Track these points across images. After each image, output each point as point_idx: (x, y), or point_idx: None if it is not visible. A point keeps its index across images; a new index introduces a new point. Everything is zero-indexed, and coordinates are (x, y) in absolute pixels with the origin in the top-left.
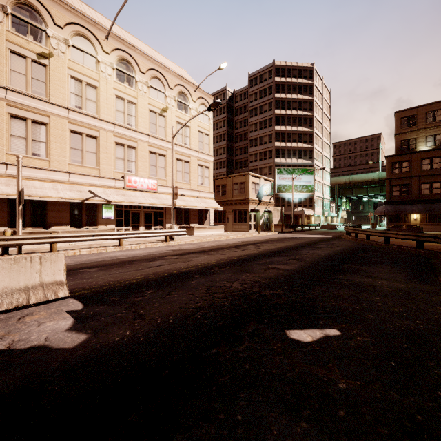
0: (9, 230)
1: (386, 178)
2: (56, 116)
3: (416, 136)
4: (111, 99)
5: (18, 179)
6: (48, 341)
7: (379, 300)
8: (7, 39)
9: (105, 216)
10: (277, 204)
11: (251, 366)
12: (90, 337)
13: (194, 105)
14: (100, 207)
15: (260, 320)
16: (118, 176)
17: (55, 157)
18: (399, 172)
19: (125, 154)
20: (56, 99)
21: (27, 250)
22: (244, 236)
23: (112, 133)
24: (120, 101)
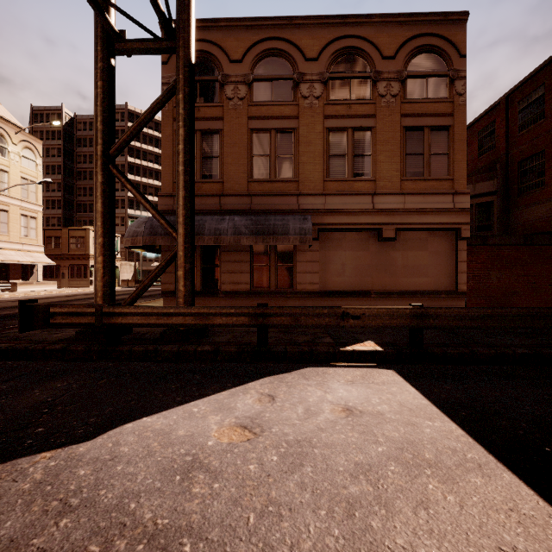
0: None
1: None
2: None
3: None
4: None
5: None
6: None
7: None
8: None
9: None
10: (131, 259)
11: None
12: None
13: (15, 148)
14: None
15: None
16: None
17: None
18: None
19: None
20: None
21: None
22: (81, 291)
23: None
24: None
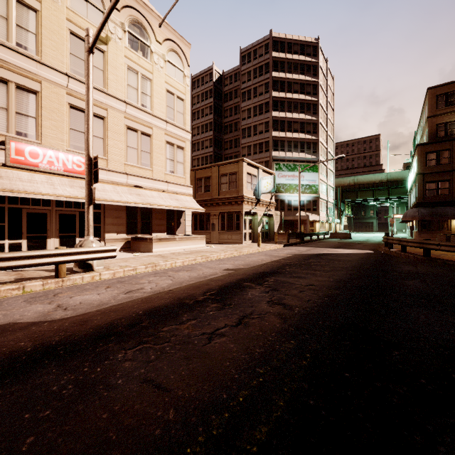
0: None
1: (419, 173)
2: None
3: None
4: None
5: None
6: None
7: None
8: None
9: None
10: (275, 208)
11: None
12: None
13: (159, 49)
14: None
15: None
16: None
17: None
18: (435, 165)
19: (9, 100)
20: None
21: None
22: (236, 253)
23: None
24: None
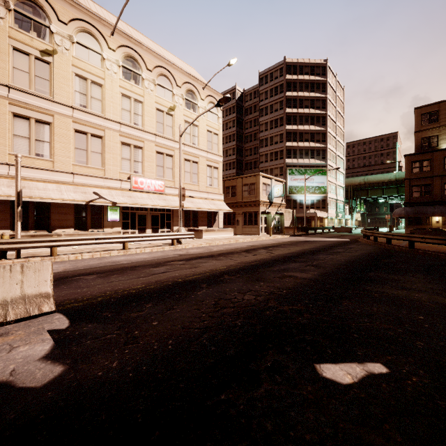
0: (7, 233)
1: (406, 178)
2: (60, 115)
3: (438, 133)
4: (117, 97)
5: (16, 179)
6: (13, 375)
7: (424, 320)
8: (9, 36)
9: (111, 218)
10: (288, 206)
11: (274, 425)
12: (67, 370)
13: (203, 104)
14: (106, 209)
15: (281, 347)
16: (124, 177)
17: (59, 157)
18: (419, 172)
19: (131, 154)
20: (60, 98)
21: (28, 254)
22: (254, 239)
23: (118, 132)
24: (126, 100)
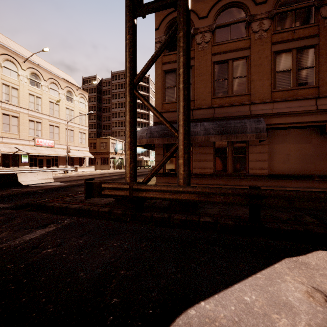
0: None
1: None
2: None
3: None
4: (27, 95)
5: None
6: (62, 184)
7: None
8: None
9: (23, 161)
10: None
11: None
12: (70, 183)
13: (76, 98)
14: (20, 156)
15: None
16: (31, 138)
17: None
18: None
19: (34, 126)
20: None
21: None
22: (106, 171)
23: (27, 114)
24: (32, 97)
